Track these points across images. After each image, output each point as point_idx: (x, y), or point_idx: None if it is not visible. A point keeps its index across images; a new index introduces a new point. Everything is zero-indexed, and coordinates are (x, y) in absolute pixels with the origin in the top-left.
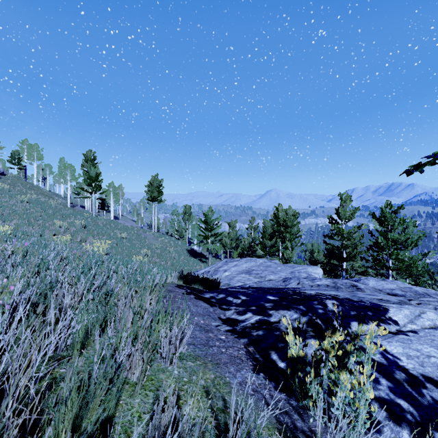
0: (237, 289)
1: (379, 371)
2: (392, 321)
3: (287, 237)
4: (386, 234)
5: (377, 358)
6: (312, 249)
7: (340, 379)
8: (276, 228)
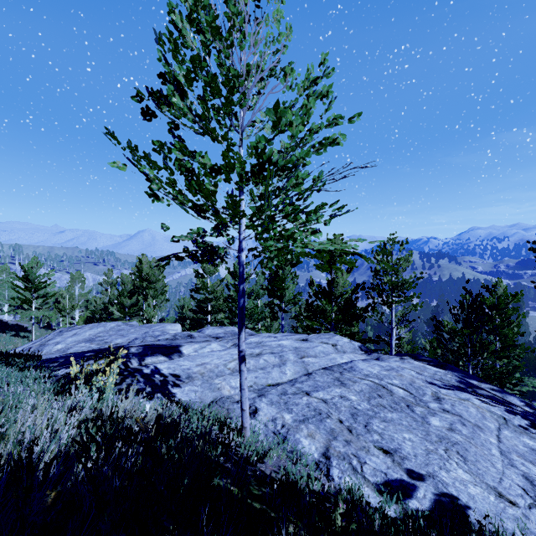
0: (58, 356)
1: (145, 378)
2: (181, 353)
3: (151, 294)
4: (237, 287)
5: (148, 373)
6: (183, 304)
7: (96, 377)
8: (139, 284)
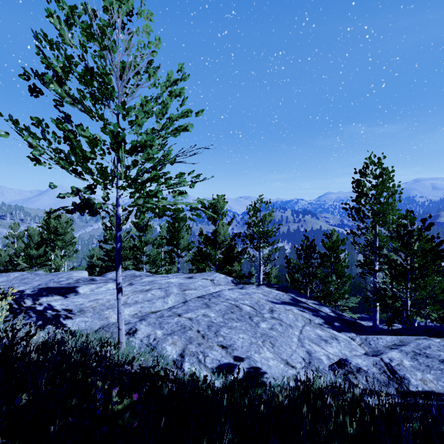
0: None
1: (37, 314)
2: (77, 292)
3: (59, 245)
4: (141, 237)
5: (41, 309)
6: (93, 254)
7: None
8: (48, 236)
